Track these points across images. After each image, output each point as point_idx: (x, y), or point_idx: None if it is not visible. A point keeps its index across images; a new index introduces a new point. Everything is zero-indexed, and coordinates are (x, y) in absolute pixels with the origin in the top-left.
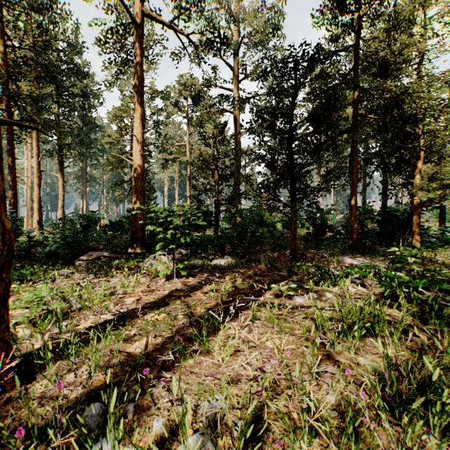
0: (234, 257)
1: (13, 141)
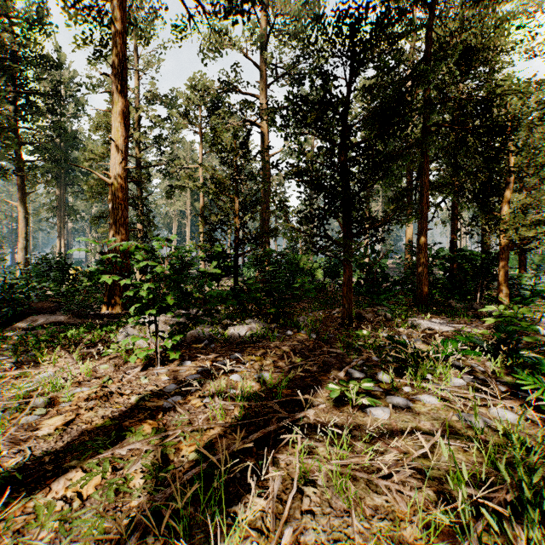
0: (261, 321)
1: None
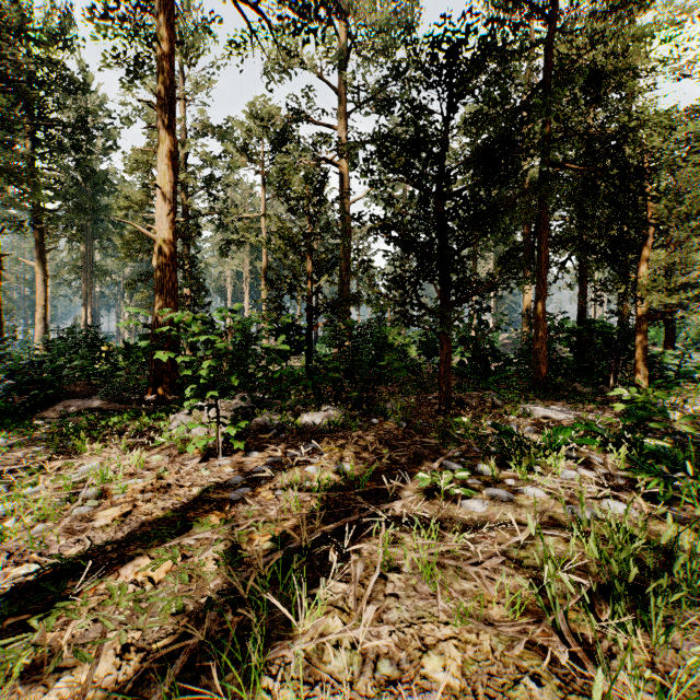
0: (340, 407)
1: None
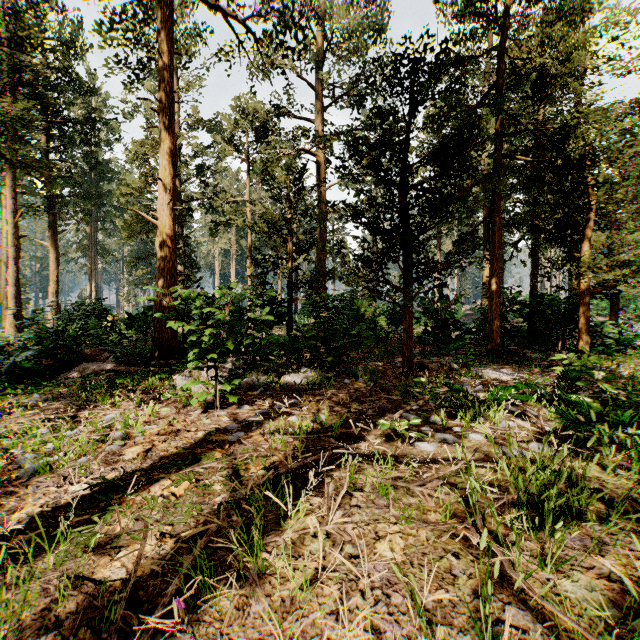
0: (317, 370)
1: None
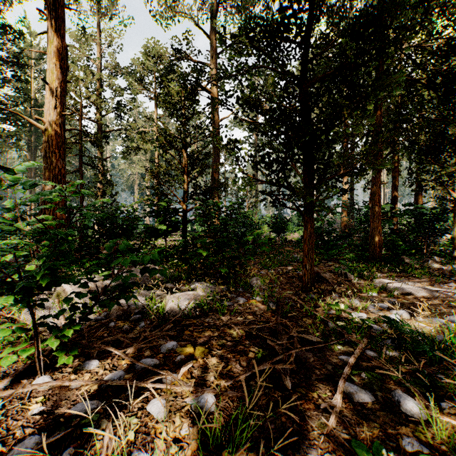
0: (208, 283)
1: None
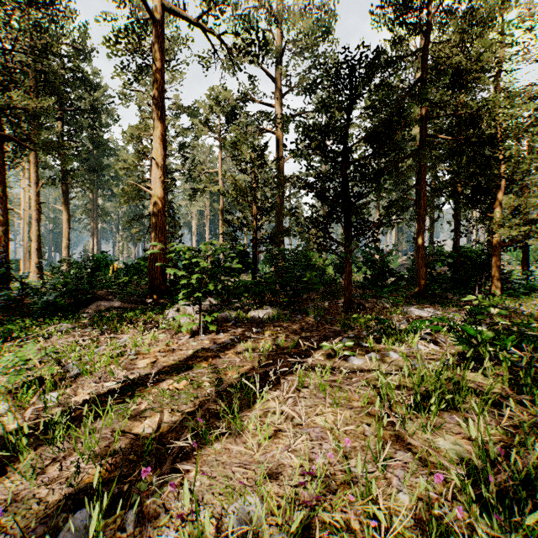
0: (276, 308)
1: (4, 165)
